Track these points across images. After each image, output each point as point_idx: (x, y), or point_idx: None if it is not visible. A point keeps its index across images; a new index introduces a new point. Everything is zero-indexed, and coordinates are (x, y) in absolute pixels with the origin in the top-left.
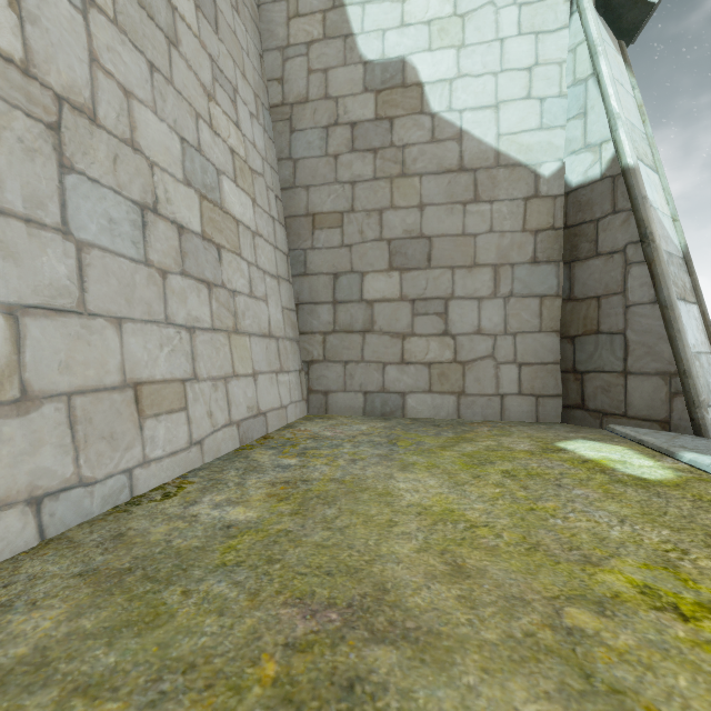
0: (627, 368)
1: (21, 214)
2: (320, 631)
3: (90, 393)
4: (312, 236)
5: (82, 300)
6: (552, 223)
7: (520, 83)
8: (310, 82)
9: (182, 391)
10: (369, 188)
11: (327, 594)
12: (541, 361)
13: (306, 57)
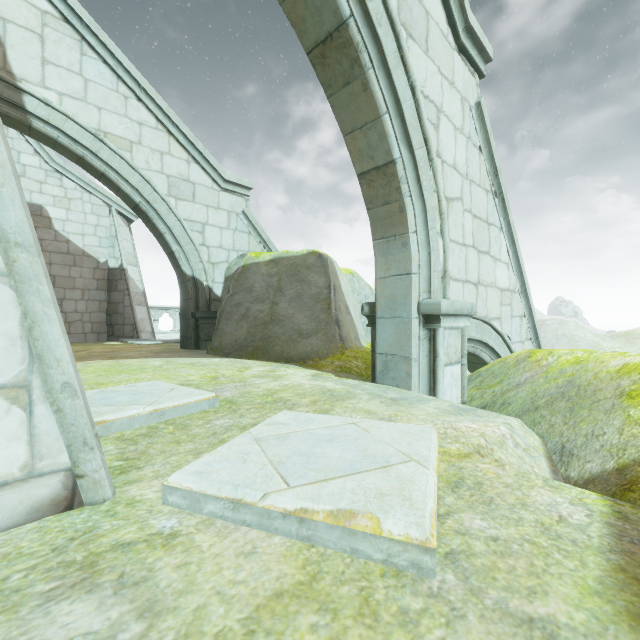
0: (124, 323)
1: None
2: None
3: None
4: None
5: None
6: (104, 278)
7: (92, 230)
8: None
9: None
10: None
11: None
12: (100, 322)
13: None
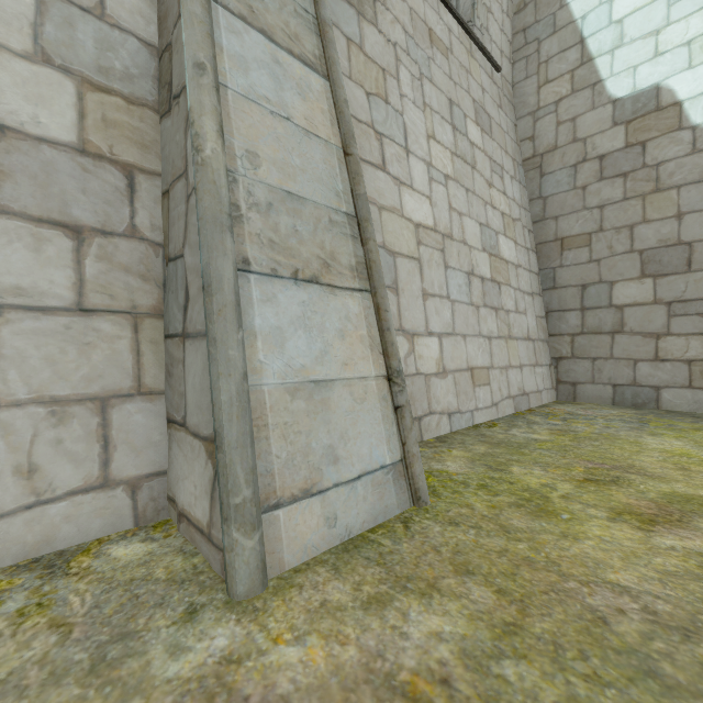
0: None
1: (438, 294)
2: (600, 467)
3: (459, 372)
4: (560, 256)
5: (453, 328)
6: None
7: None
8: (558, 133)
9: (487, 374)
10: (618, 208)
11: (601, 462)
12: None
13: (554, 113)
